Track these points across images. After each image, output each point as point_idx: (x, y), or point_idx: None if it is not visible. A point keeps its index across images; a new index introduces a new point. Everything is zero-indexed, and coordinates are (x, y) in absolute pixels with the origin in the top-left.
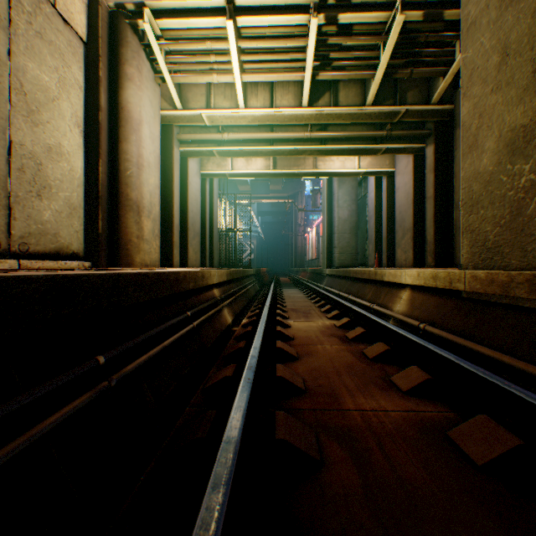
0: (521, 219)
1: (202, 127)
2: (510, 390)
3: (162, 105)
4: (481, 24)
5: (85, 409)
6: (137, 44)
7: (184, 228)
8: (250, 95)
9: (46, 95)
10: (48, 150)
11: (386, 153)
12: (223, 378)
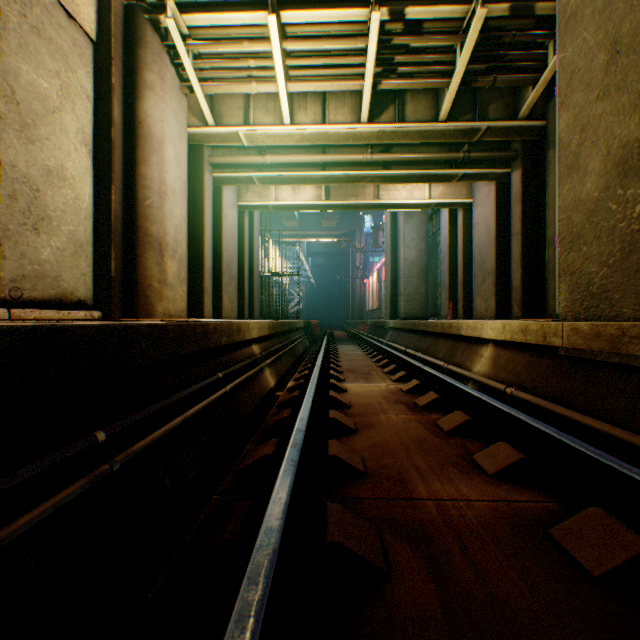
0: (635, 256)
1: (239, 149)
2: (631, 476)
3: (191, 120)
4: (584, 16)
5: (76, 501)
6: (159, 45)
7: (218, 271)
8: (298, 108)
9: (45, 106)
10: (47, 173)
11: (463, 180)
12: (261, 458)
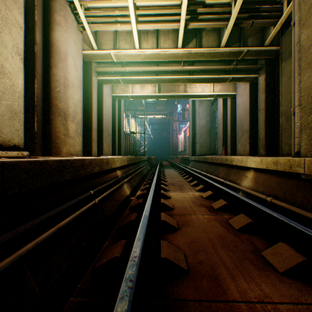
0: None
1: (112, 64)
2: None
3: (84, 47)
4: None
5: None
6: (64, 0)
7: (100, 130)
8: (143, 40)
9: None
10: None
11: (232, 81)
12: (111, 259)
